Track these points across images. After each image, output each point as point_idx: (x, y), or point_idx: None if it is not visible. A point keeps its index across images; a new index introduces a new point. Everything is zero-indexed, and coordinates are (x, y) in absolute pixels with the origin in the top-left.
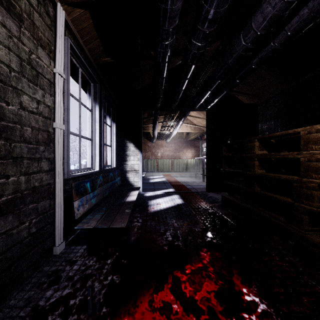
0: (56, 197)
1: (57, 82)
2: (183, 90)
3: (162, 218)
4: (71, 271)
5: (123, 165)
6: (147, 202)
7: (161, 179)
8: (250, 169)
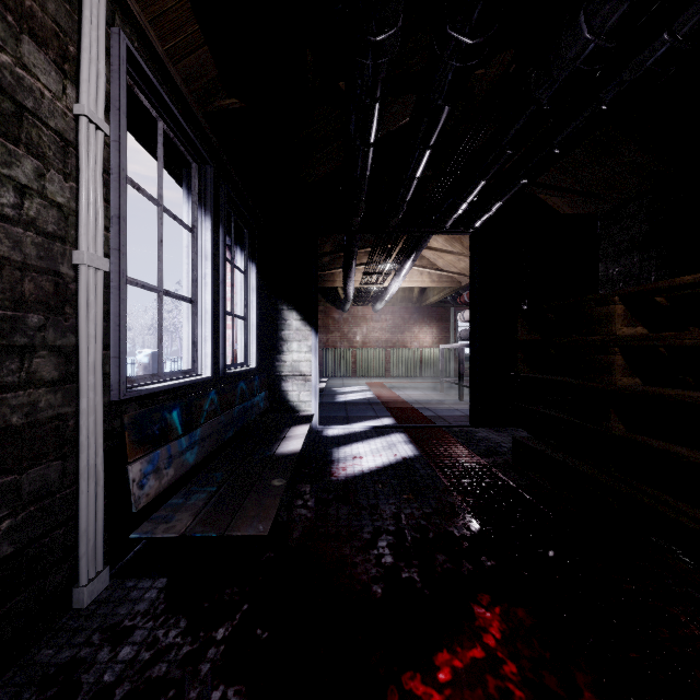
0: (80, 452)
1: (85, 141)
2: (417, 181)
3: (367, 498)
4: (110, 668)
5: (274, 362)
6: (330, 452)
7: (362, 394)
8: (599, 376)
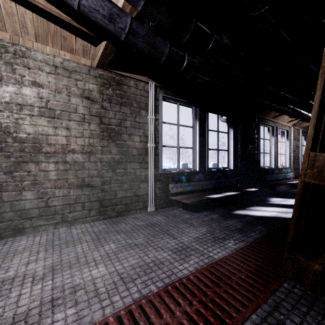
0: (299, 170)
1: (300, 146)
2: None
3: None
4: None
5: None
6: None
7: None
8: None
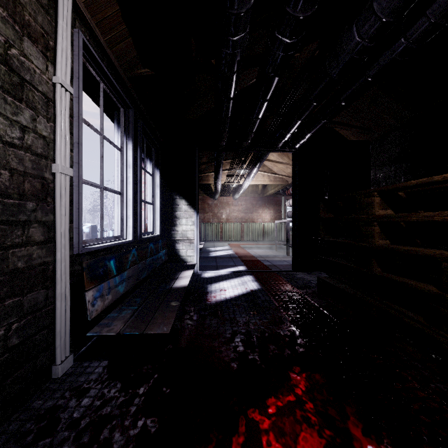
0: (56, 284)
1: (59, 98)
2: (259, 120)
3: (229, 314)
4: (77, 410)
5: (170, 231)
6: (206, 287)
7: (226, 251)
8: (366, 239)
